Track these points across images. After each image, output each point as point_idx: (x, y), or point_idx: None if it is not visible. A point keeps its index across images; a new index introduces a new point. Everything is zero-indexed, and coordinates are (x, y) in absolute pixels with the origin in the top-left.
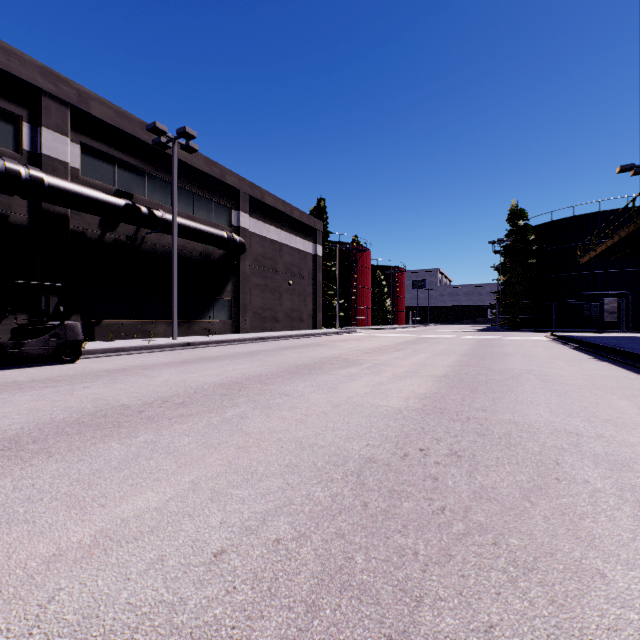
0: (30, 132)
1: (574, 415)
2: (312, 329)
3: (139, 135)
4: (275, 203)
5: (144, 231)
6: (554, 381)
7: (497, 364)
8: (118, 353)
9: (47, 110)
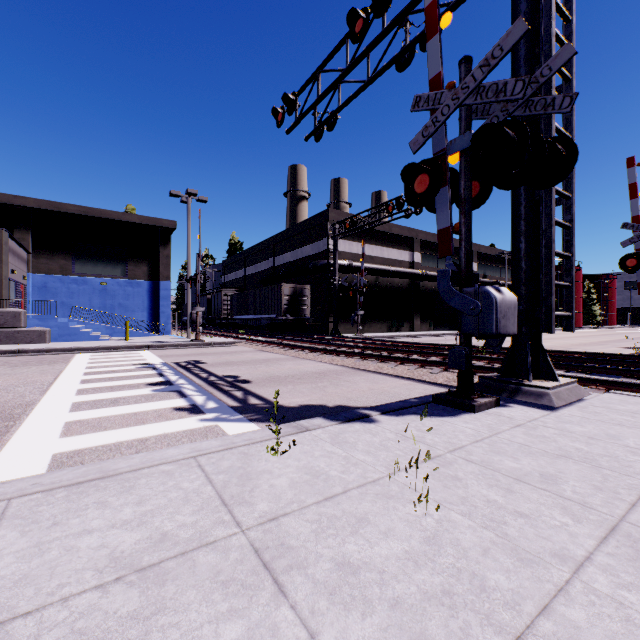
0: None
1: None
2: None
3: (489, 253)
4: None
5: None
6: None
7: None
8: None
9: (473, 256)
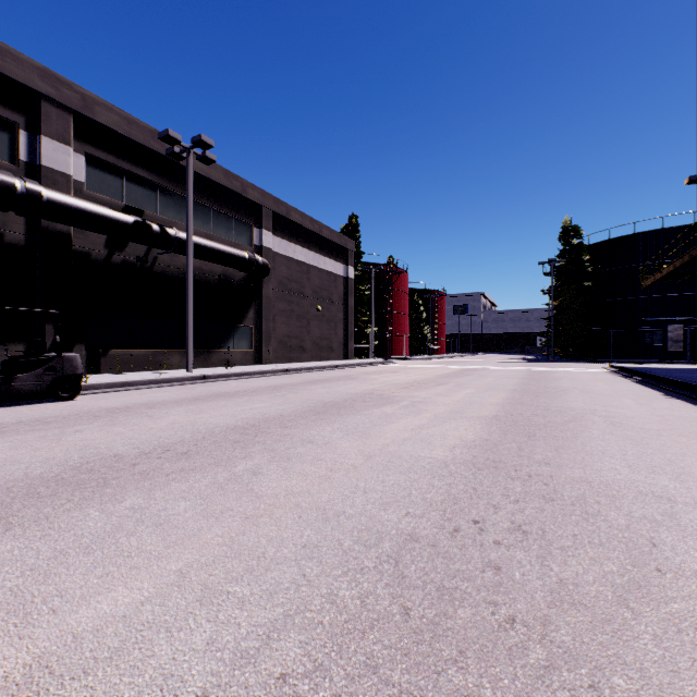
0: (28, 141)
1: (659, 471)
2: (343, 359)
3: (150, 145)
4: (302, 220)
5: (156, 251)
6: (625, 424)
7: (554, 402)
8: (124, 388)
9: (47, 116)
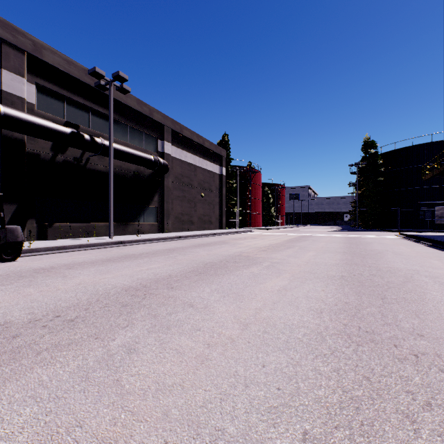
0: None
1: None
2: (219, 229)
3: (84, 79)
4: (191, 135)
5: (88, 154)
6: None
7: (380, 263)
8: (59, 251)
9: (6, 55)
